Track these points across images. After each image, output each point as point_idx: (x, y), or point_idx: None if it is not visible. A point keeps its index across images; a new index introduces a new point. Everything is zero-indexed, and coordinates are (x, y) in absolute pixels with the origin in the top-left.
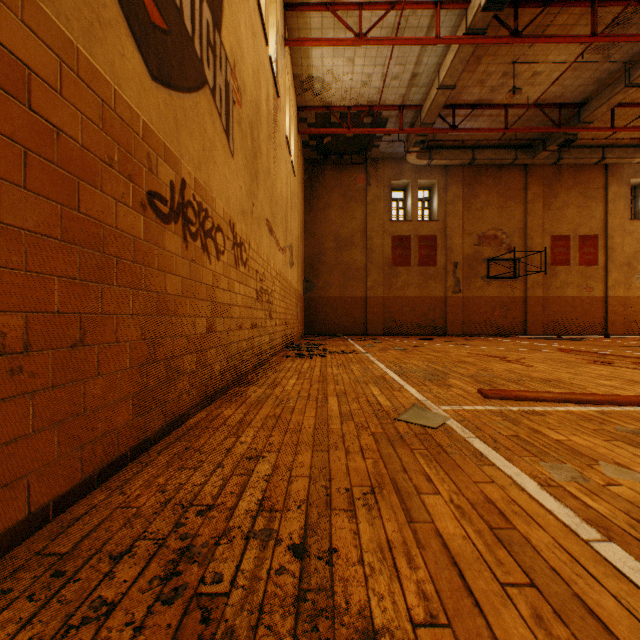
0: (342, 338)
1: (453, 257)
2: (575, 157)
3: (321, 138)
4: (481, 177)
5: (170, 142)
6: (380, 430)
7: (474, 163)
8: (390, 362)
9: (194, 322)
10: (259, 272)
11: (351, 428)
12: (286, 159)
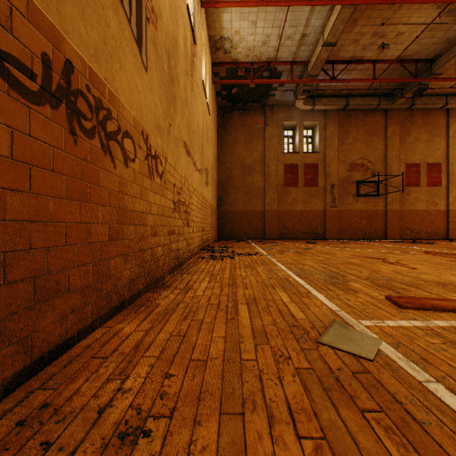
0: (246, 242)
1: (330, 180)
2: (425, 103)
3: (230, 89)
4: (352, 119)
5: (42, 3)
6: (305, 363)
7: (347, 108)
8: (289, 263)
9: (89, 229)
10: (176, 186)
11: (268, 359)
12: (202, 99)
